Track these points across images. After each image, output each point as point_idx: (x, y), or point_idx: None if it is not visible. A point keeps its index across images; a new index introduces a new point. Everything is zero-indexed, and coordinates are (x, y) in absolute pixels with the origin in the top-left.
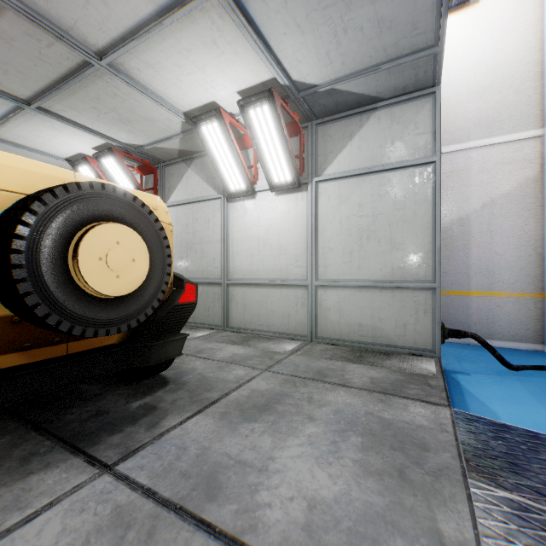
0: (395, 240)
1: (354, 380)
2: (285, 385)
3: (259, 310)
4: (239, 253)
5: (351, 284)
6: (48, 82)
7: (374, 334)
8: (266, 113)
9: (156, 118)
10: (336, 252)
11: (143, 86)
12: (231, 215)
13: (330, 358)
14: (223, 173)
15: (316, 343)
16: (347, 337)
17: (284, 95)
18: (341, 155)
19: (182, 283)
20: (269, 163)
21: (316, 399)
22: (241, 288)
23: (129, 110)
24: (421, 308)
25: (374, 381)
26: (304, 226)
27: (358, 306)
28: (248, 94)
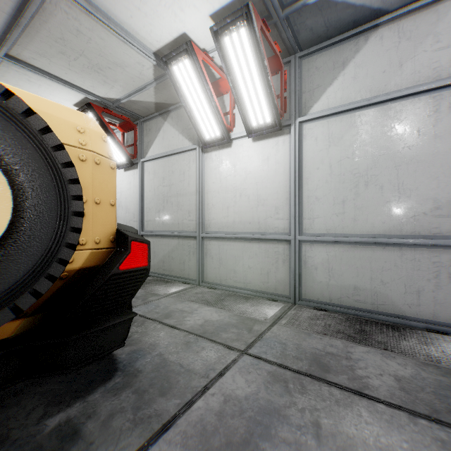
0: (404, 185)
1: (373, 382)
2: (272, 386)
3: (235, 265)
4: (214, 205)
5: (345, 239)
6: (6, 18)
7: (375, 301)
8: (244, 38)
9: (126, 62)
10: (324, 202)
11: (105, 16)
12: (206, 166)
13: (324, 333)
14: (197, 120)
15: (300, 306)
16: (339, 301)
17: (265, 16)
18: (331, 89)
19: (126, 241)
20: (246, 103)
21: (328, 430)
22: (216, 242)
23: (97, 53)
24: (444, 271)
25: (404, 386)
26: (285, 173)
27: (353, 266)
28: (223, 18)
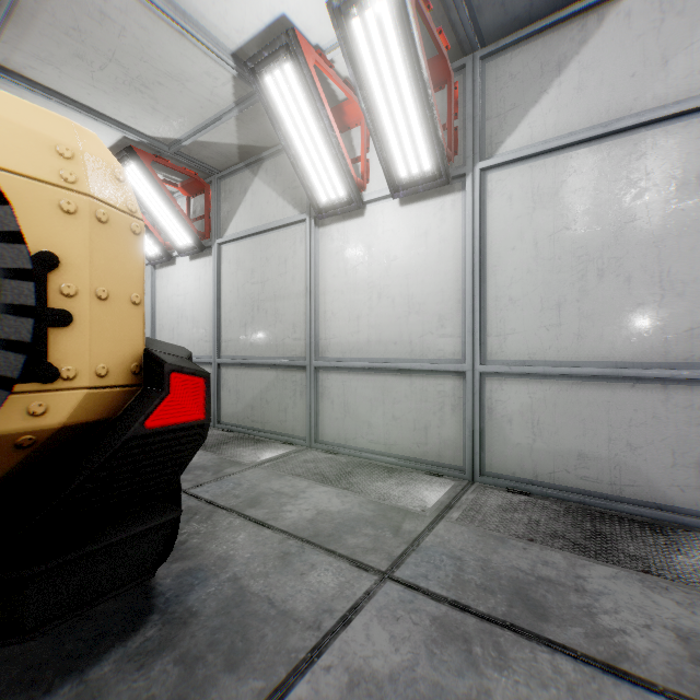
0: (671, 274)
1: (635, 644)
2: (442, 651)
3: (371, 414)
4: (335, 314)
5: (562, 371)
6: None
7: (617, 479)
8: (385, 19)
9: (187, 72)
10: (525, 307)
11: None
12: (322, 248)
13: (530, 538)
14: (307, 171)
15: (482, 486)
16: (551, 478)
17: None
18: (537, 110)
19: (161, 373)
20: (389, 138)
21: None
22: (338, 375)
23: (137, 56)
24: None
25: (698, 654)
26: (456, 258)
27: (577, 417)
28: None
